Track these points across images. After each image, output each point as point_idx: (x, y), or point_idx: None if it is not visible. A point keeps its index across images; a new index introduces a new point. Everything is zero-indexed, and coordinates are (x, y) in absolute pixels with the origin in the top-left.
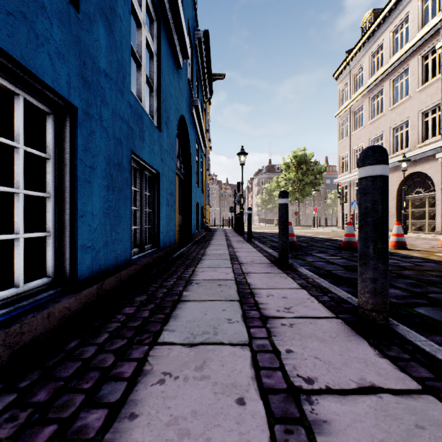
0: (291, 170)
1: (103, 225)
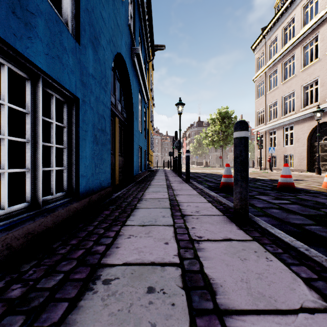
0: (217, 124)
1: None
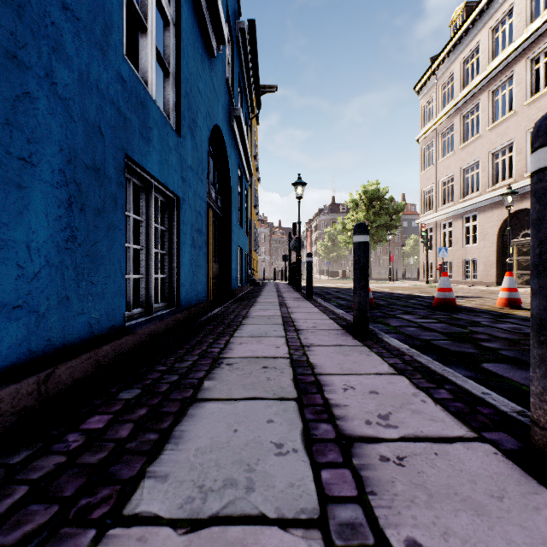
0: (361, 209)
1: (58, 268)
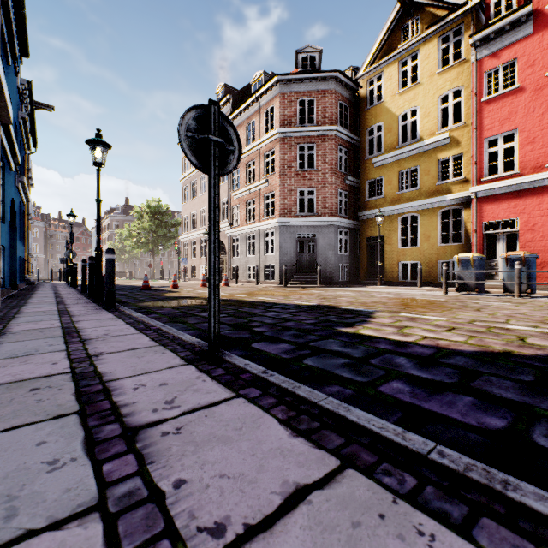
0: (145, 220)
1: None
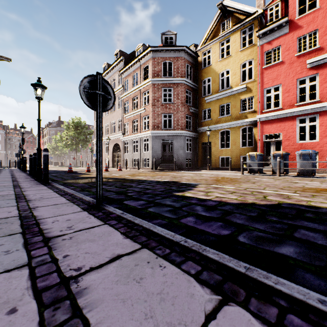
0: (71, 130)
1: None
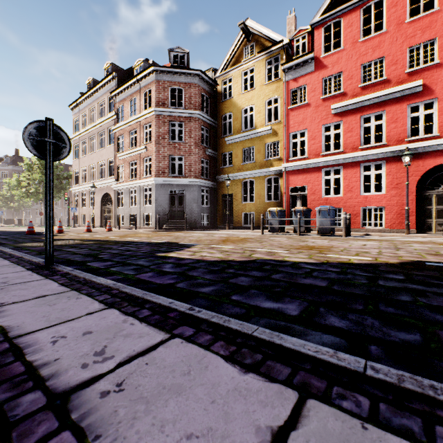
0: (36, 172)
1: None
